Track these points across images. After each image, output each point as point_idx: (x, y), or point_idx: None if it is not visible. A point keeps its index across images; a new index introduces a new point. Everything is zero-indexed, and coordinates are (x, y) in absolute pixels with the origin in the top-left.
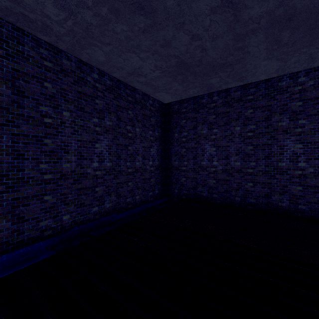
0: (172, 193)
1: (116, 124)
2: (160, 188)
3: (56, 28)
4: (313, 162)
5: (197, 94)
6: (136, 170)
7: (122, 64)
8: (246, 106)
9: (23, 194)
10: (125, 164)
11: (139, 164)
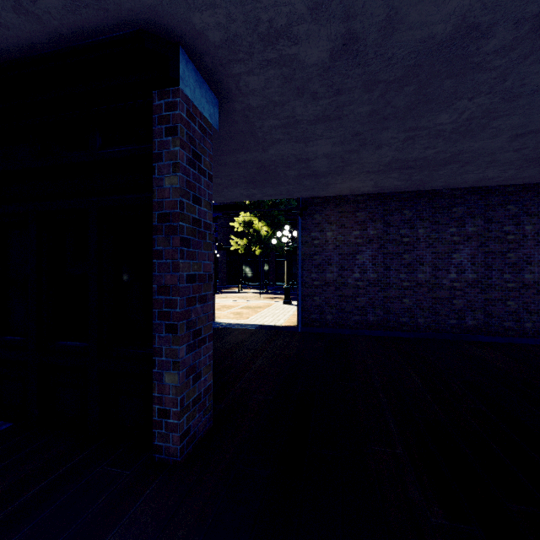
0: None
1: (483, 228)
2: None
3: (402, 186)
4: None
5: None
6: (524, 285)
7: (463, 180)
8: None
9: (389, 295)
10: (501, 277)
11: (532, 277)
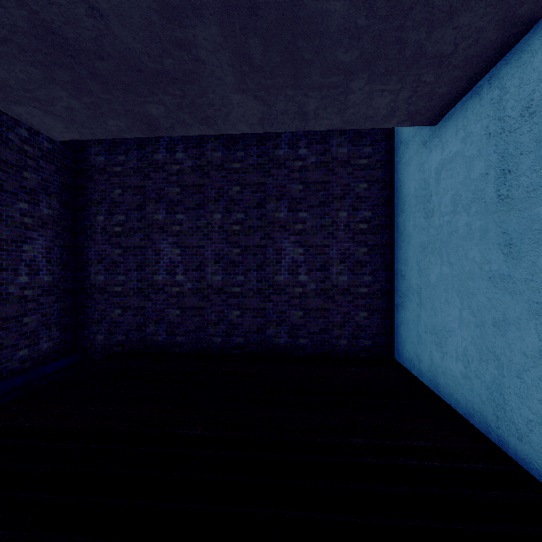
0: (91, 344)
1: None
2: (57, 335)
3: None
4: (315, 274)
5: (129, 134)
6: None
7: None
8: (231, 179)
9: None
10: None
11: None
